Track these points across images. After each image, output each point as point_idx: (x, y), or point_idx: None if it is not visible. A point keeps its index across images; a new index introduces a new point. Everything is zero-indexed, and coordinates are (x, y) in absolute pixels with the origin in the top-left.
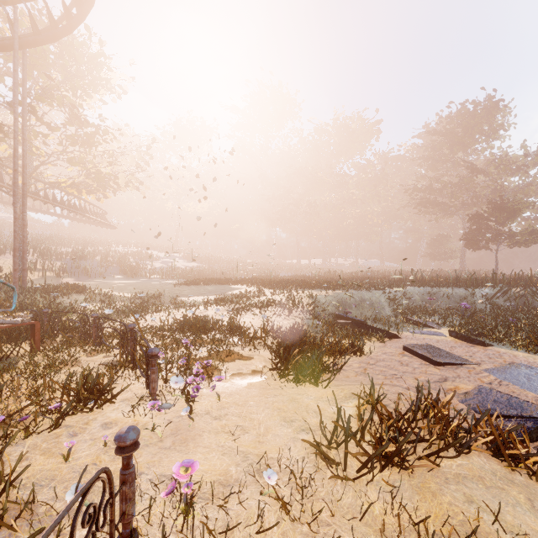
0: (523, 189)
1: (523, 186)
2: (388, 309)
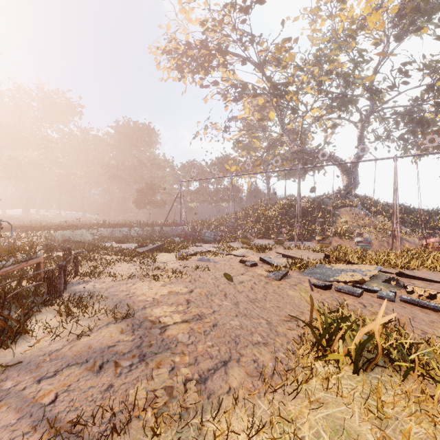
0: (163, 178)
1: (163, 177)
2: (91, 238)
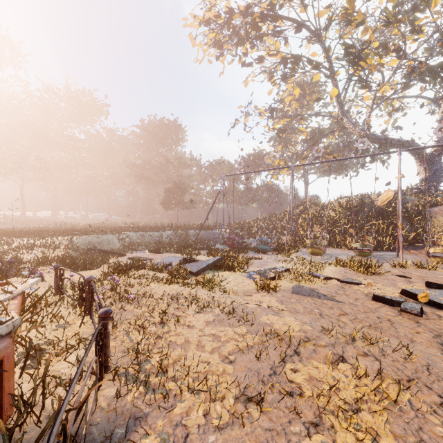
0: (190, 178)
1: (190, 176)
2: (119, 245)
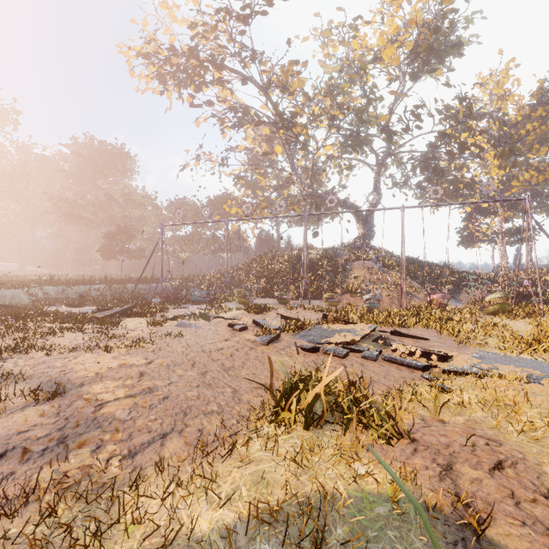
0: (142, 220)
1: (142, 217)
2: (28, 300)
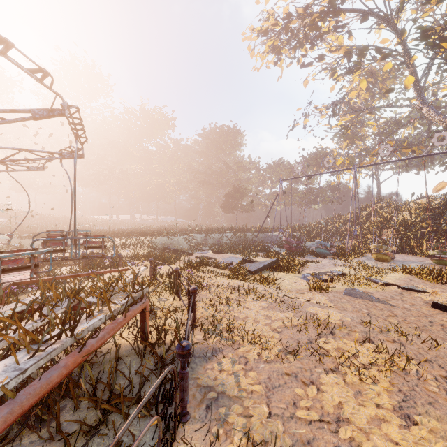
0: (249, 181)
1: (248, 179)
2: (186, 245)
